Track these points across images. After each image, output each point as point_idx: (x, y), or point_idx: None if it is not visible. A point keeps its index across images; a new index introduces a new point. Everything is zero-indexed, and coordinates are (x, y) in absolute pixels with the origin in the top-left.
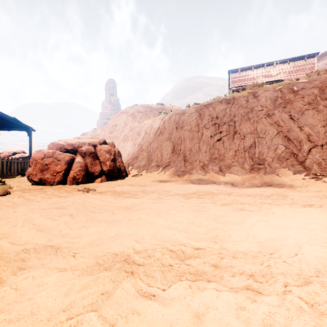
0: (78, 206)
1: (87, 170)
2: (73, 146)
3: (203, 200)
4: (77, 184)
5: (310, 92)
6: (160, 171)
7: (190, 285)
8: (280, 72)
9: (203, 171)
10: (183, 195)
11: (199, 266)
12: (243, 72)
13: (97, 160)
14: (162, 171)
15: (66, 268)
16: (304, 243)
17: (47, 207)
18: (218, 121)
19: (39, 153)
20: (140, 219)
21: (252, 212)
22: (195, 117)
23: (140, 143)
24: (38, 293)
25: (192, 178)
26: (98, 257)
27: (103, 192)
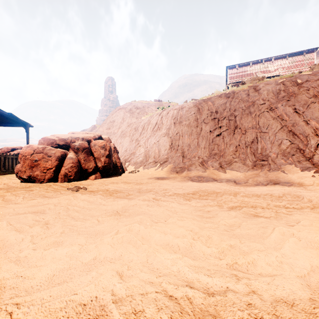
0: (60, 210)
1: (80, 166)
2: (65, 141)
3: (206, 202)
4: (69, 182)
5: (316, 84)
6: (157, 167)
7: None
8: (279, 68)
9: (202, 168)
10: (183, 195)
11: None
12: (241, 68)
13: (91, 156)
14: (160, 168)
15: None
16: None
17: (23, 211)
18: (217, 115)
19: (28, 148)
20: (131, 231)
21: (269, 219)
22: (193, 112)
23: (138, 139)
24: None
25: (191, 174)
26: (51, 315)
27: (95, 192)
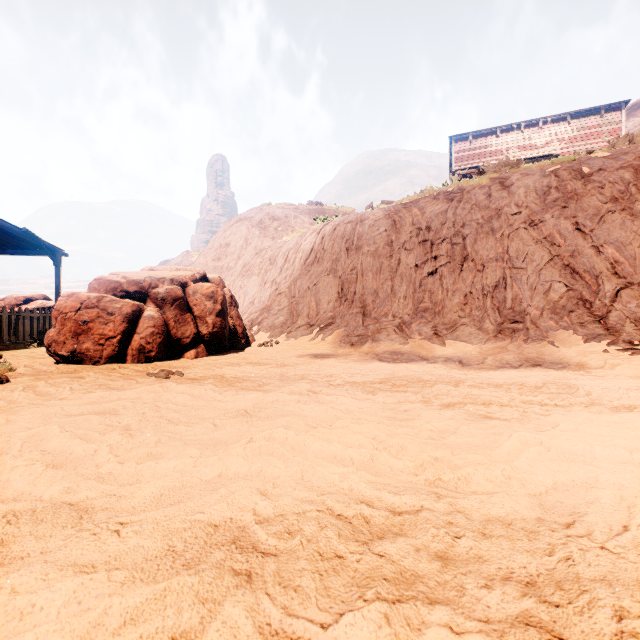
0: (145, 408)
1: (167, 333)
2: (139, 286)
3: (403, 396)
4: (147, 362)
5: (617, 177)
6: (314, 335)
7: (387, 615)
8: (552, 140)
9: (400, 336)
10: (362, 385)
11: (405, 560)
12: (480, 140)
13: (189, 313)
14: (319, 336)
15: (95, 564)
16: (639, 500)
17: (79, 410)
18: (430, 235)
19: (71, 298)
20: (273, 440)
21: (508, 422)
22: (384, 227)
23: (276, 280)
24: (15, 637)
25: (379, 349)
26: (173, 535)
27: (199, 379)
